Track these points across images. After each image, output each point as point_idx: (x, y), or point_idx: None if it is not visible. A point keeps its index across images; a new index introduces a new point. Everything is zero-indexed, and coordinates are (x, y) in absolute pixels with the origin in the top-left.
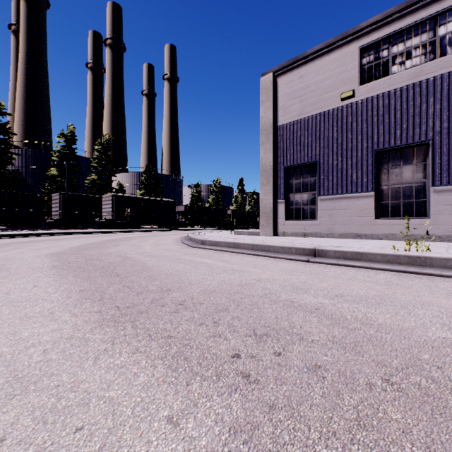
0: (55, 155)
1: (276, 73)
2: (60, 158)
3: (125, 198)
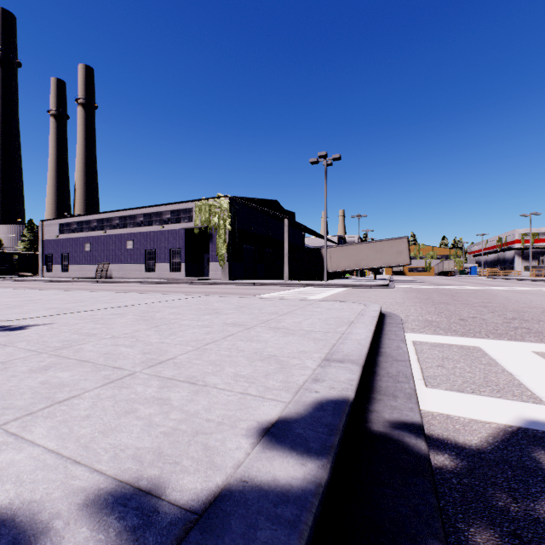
0: None
1: (44, 221)
2: None
3: None
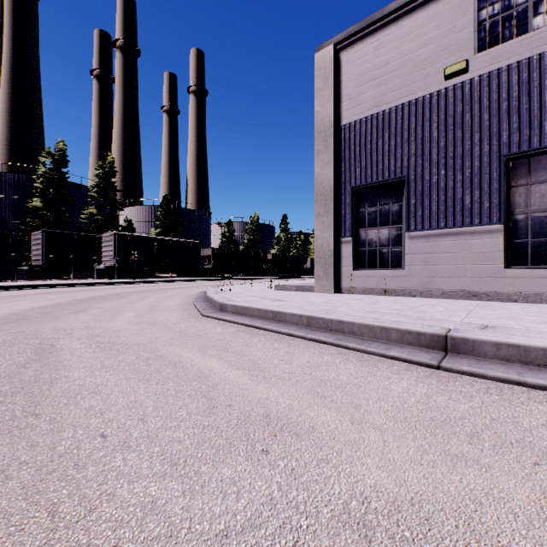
0: (38, 180)
1: (339, 46)
2: (45, 185)
3: (132, 237)
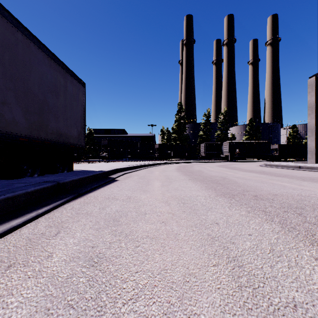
0: (201, 125)
1: (317, 75)
2: (203, 126)
3: (235, 143)
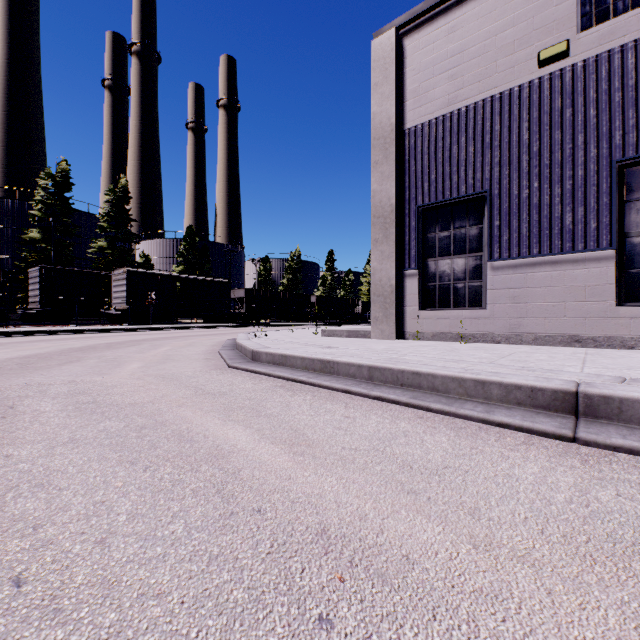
0: (36, 207)
1: (402, 30)
2: (44, 212)
3: (149, 275)
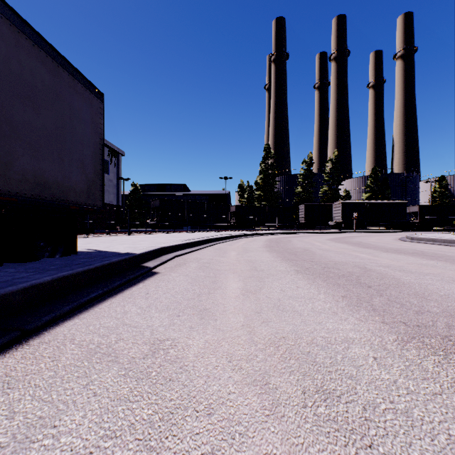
0: (299, 177)
1: None
2: (303, 179)
3: (351, 204)
